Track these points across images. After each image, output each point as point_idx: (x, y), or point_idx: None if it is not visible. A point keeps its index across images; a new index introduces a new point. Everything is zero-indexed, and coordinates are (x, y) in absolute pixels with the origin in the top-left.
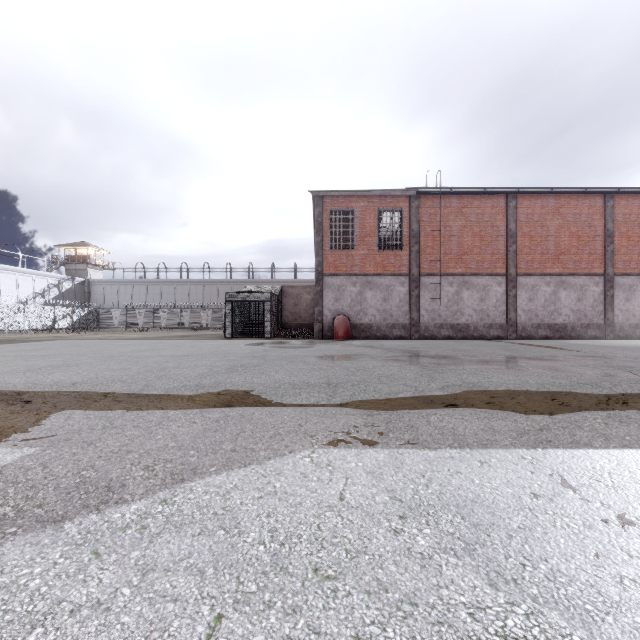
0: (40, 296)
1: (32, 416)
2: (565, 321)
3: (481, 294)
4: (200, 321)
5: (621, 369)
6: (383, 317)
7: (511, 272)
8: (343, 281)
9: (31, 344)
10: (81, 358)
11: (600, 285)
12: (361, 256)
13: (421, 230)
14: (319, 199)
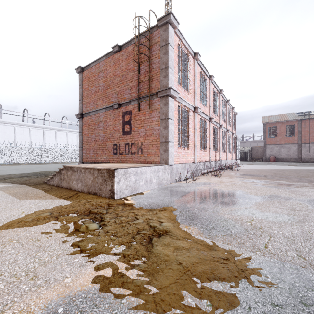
0: None
1: None
2: None
3: None
4: None
5: None
6: (287, 156)
7: None
8: (273, 146)
9: None
10: None
11: None
12: (279, 139)
13: (302, 130)
14: (265, 124)
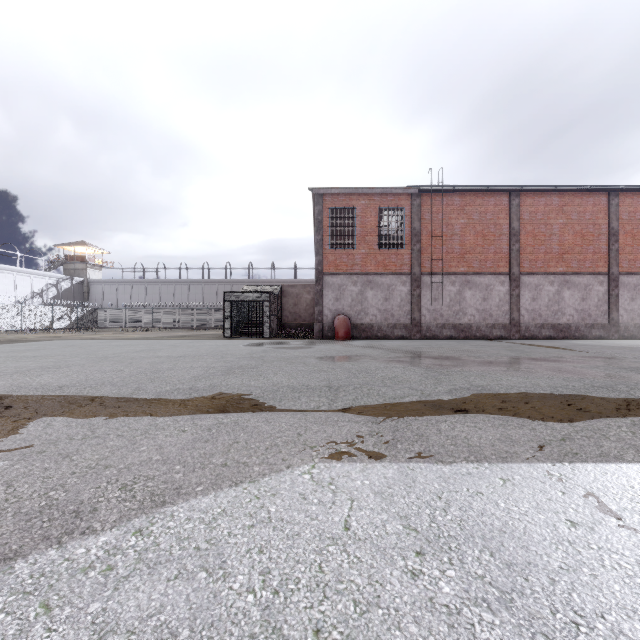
0: (38, 296)
1: (9, 423)
2: (569, 321)
3: (484, 293)
4: (199, 321)
5: (634, 371)
6: (384, 317)
7: (514, 271)
8: (343, 280)
9: (25, 344)
10: (74, 359)
11: (605, 284)
12: (362, 255)
13: (423, 228)
14: (319, 197)
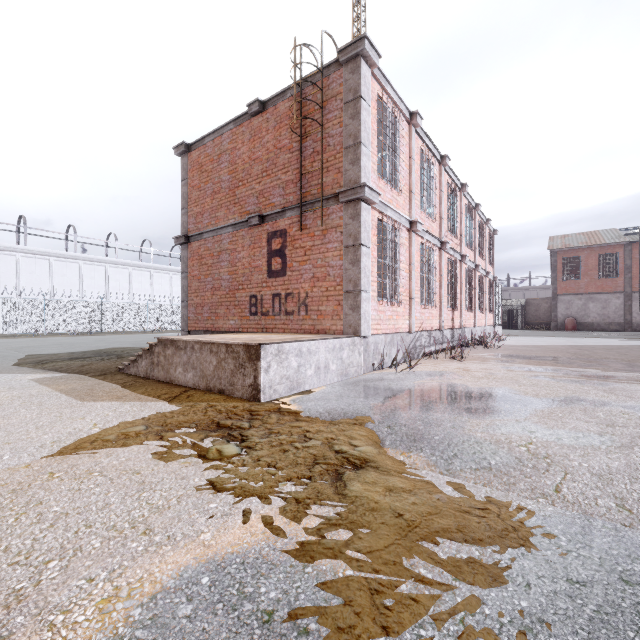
0: None
1: None
2: None
3: None
4: None
5: None
6: (602, 318)
7: None
8: (571, 298)
9: None
10: None
11: None
12: (585, 283)
13: (633, 264)
14: (554, 253)
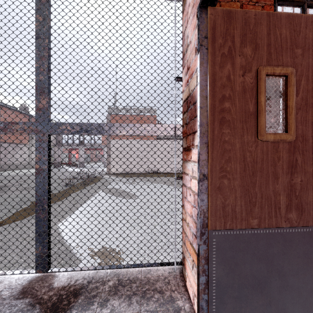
0: None
1: None
2: None
3: None
4: None
5: None
6: None
7: None
8: None
9: None
10: None
11: None
12: None
13: None
14: None
